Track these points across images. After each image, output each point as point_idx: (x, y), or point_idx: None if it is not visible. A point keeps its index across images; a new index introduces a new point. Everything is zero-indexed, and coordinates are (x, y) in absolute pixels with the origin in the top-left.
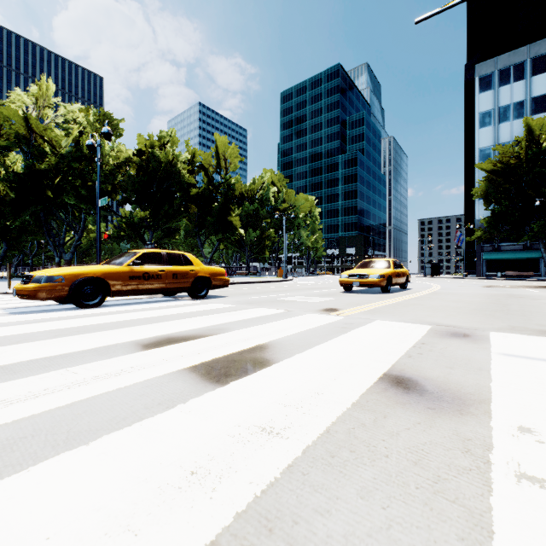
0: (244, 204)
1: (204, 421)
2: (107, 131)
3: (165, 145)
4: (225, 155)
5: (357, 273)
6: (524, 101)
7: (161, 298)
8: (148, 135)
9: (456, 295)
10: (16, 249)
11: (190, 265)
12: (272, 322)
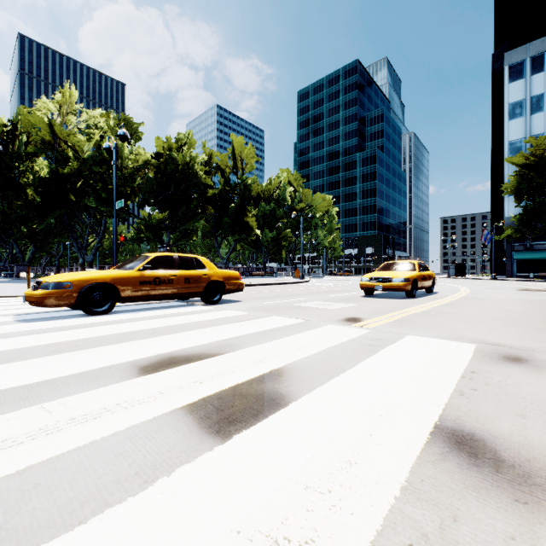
0: (260, 204)
1: (189, 518)
2: (122, 134)
3: (182, 147)
4: (242, 156)
5: (379, 276)
6: None
7: (174, 302)
8: (166, 137)
9: (491, 301)
10: (44, 251)
11: (203, 269)
12: (288, 335)
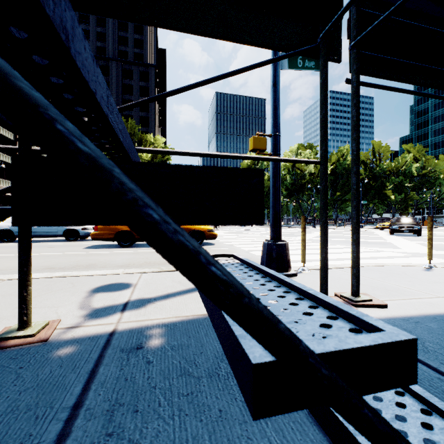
0: (390, 178)
1: None
2: (367, 182)
3: (343, 156)
4: (379, 152)
5: None
6: None
7: None
8: (337, 154)
9: None
10: None
11: None
12: None
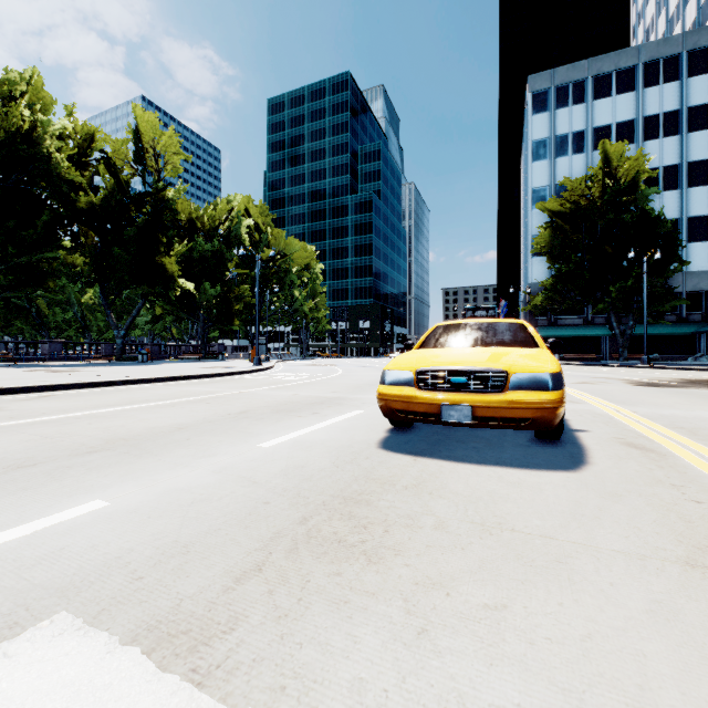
0: (196, 239)
1: None
2: None
3: (14, 100)
4: (155, 146)
5: (453, 366)
6: (584, 132)
7: None
8: None
9: None
10: None
11: None
12: None
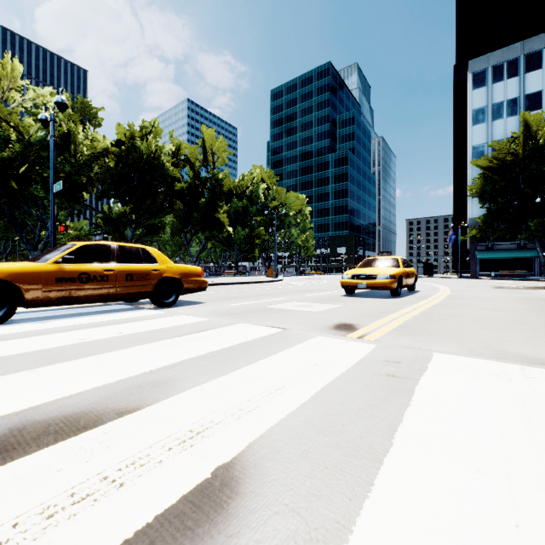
0: (232, 200)
1: None
2: (60, 101)
3: (147, 136)
4: (212, 149)
5: (362, 273)
6: (517, 99)
7: (116, 305)
8: (129, 124)
9: (483, 300)
10: None
11: (153, 263)
12: (259, 358)
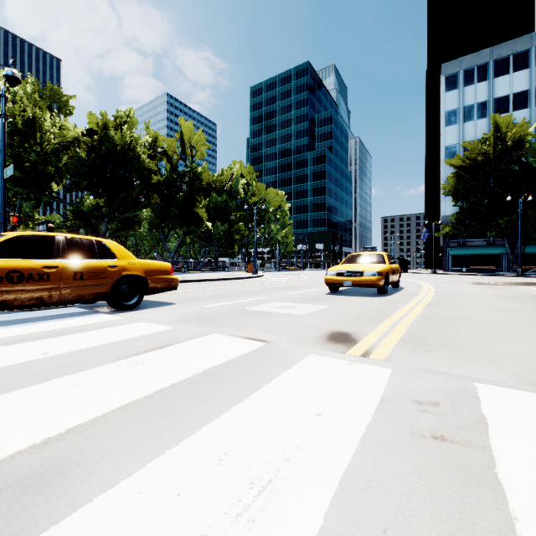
0: (212, 195)
1: None
2: (10, 74)
3: (121, 126)
4: (191, 142)
5: (348, 269)
6: (487, 102)
7: (66, 308)
8: (101, 113)
9: (474, 298)
10: None
11: (110, 258)
12: (231, 401)
